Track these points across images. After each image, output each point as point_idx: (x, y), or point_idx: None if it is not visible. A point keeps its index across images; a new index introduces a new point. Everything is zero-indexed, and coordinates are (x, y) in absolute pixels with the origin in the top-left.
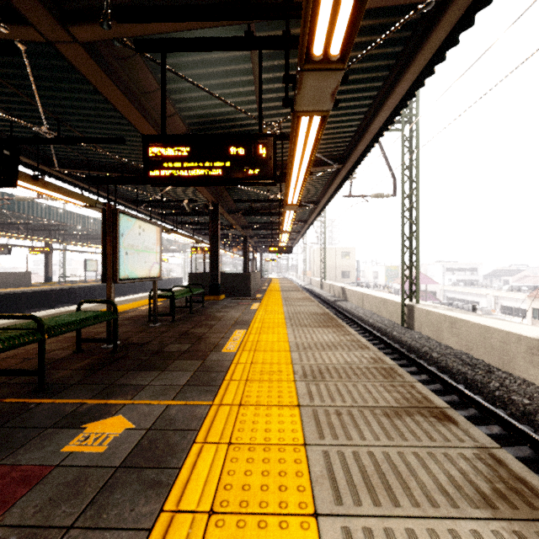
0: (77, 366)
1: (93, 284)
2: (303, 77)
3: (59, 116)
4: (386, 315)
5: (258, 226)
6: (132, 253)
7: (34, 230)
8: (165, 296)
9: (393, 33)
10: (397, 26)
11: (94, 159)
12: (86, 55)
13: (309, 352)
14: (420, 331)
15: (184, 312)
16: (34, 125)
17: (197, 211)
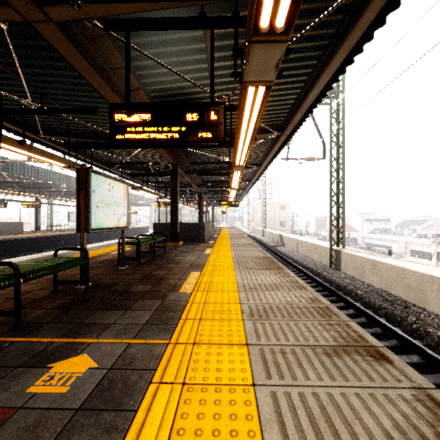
0: (52, 306)
1: (74, 232)
2: (251, 49)
3: (41, 90)
4: (317, 258)
5: (210, 184)
6: (103, 206)
7: (26, 187)
8: (132, 243)
9: (327, 16)
10: (331, 8)
11: (73, 128)
12: (60, 33)
13: (255, 292)
14: (346, 272)
15: (149, 256)
16: (20, 98)
17: (160, 172)
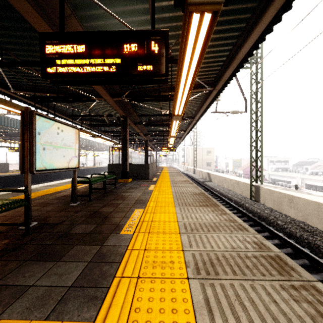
0: None
1: None
2: None
3: (2, 46)
4: (238, 191)
5: (154, 133)
6: (50, 148)
7: (11, 136)
8: (83, 182)
9: None
10: None
11: (39, 84)
12: None
13: (196, 234)
14: (265, 203)
15: (101, 192)
16: None
17: (114, 123)
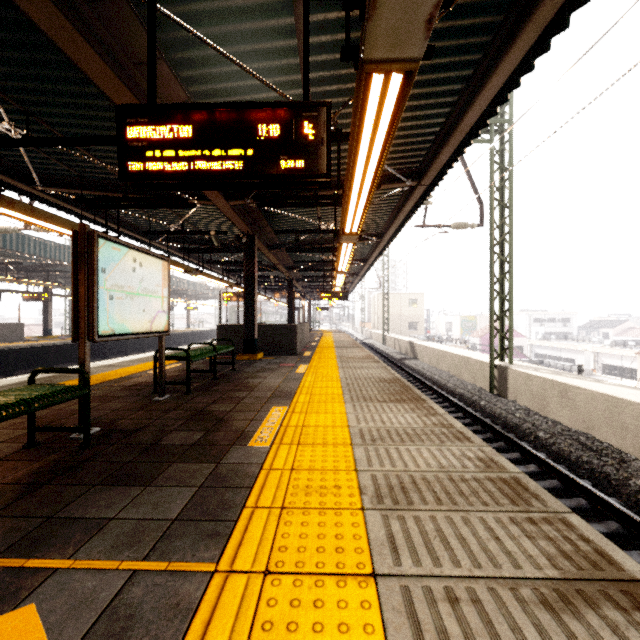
0: (15, 476)
1: None
2: None
3: (29, 108)
4: (468, 378)
5: (306, 266)
6: (121, 297)
7: (29, 271)
8: (177, 358)
9: None
10: None
11: (89, 175)
12: None
13: (381, 447)
14: (516, 400)
15: (207, 378)
16: None
17: (229, 247)
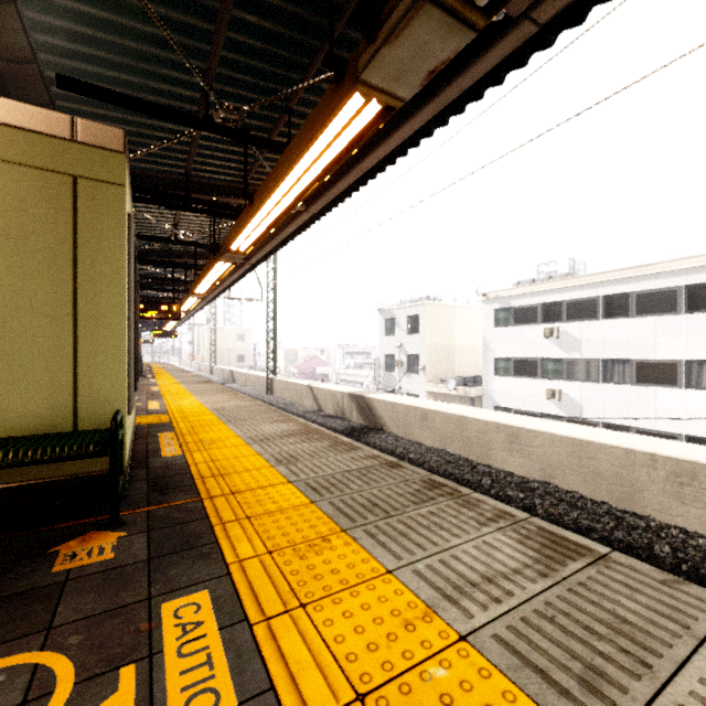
0: None
1: None
2: (192, 295)
3: None
4: (260, 388)
5: None
6: None
7: None
8: None
9: None
10: None
11: None
12: None
13: (194, 389)
14: (276, 394)
15: None
16: None
17: None
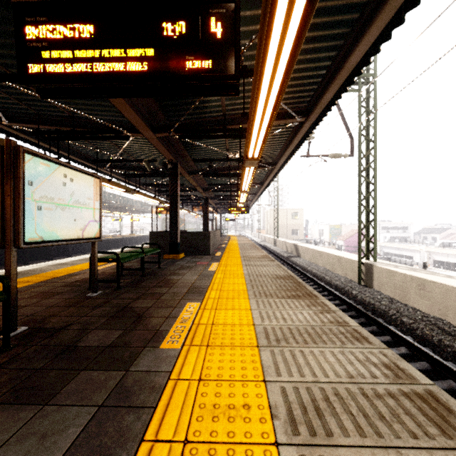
0: None
1: None
2: None
3: None
4: (340, 272)
5: (217, 187)
6: (51, 207)
7: None
8: (108, 260)
9: None
10: None
11: (45, 113)
12: None
13: (286, 349)
14: (380, 290)
15: (137, 275)
16: None
17: (159, 172)
